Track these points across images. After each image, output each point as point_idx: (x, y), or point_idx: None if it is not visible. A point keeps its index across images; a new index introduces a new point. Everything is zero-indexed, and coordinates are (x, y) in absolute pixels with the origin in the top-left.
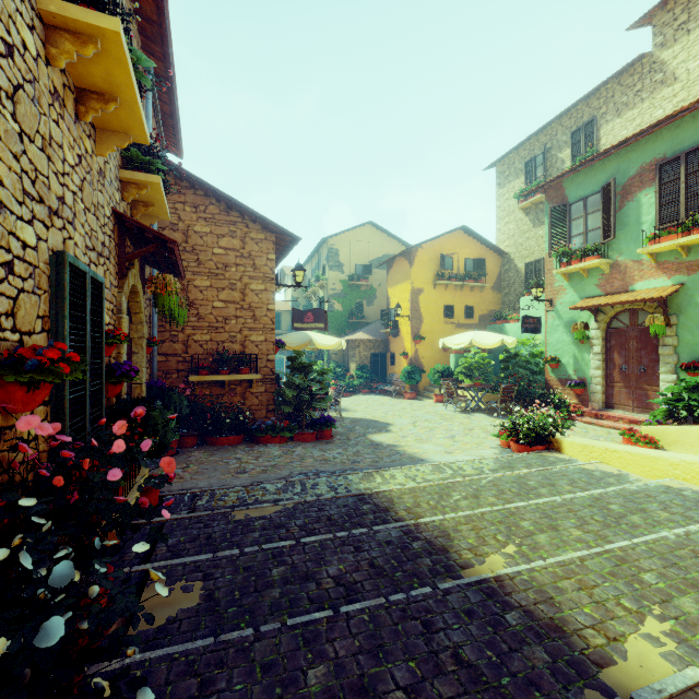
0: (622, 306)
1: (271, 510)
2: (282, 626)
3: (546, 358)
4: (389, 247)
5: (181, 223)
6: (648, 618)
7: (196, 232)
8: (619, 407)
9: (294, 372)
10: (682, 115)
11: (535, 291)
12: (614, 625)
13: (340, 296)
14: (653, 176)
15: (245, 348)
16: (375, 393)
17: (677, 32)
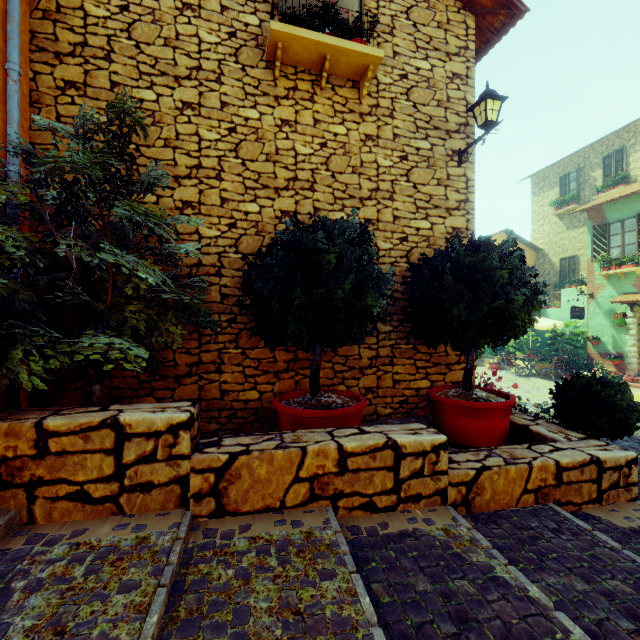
0: None
1: None
2: None
3: (588, 337)
4: None
5: None
6: None
7: None
8: None
9: None
10: None
11: (580, 287)
12: None
13: None
14: None
15: None
16: None
17: None
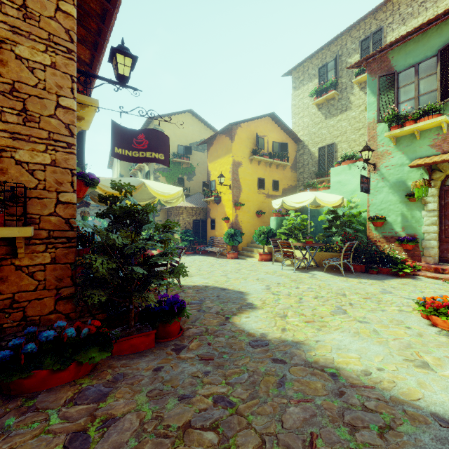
0: None
1: None
2: None
3: (372, 217)
4: (205, 134)
5: None
6: None
7: None
8: None
9: (113, 225)
10: None
11: (366, 153)
12: None
13: (164, 171)
14: None
15: None
16: (198, 254)
17: None
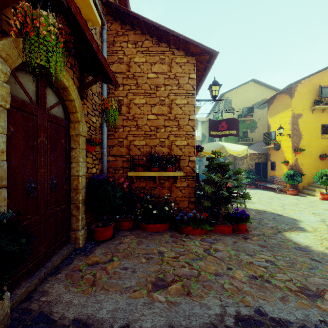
0: None
1: None
2: None
3: None
4: (266, 94)
5: (125, 57)
6: None
7: (135, 62)
8: None
9: (211, 171)
10: None
11: None
12: None
13: None
14: None
15: (171, 151)
16: (259, 189)
17: None
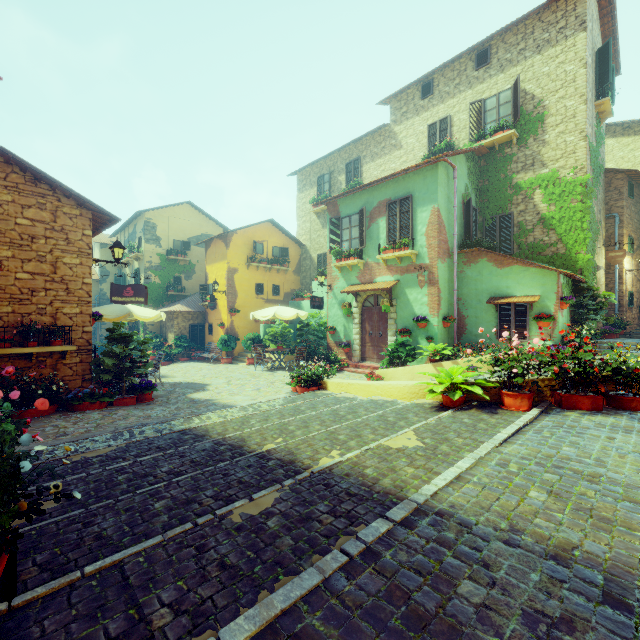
0: (370, 292)
1: (106, 450)
2: (134, 494)
3: (327, 327)
4: (207, 227)
5: None
6: (333, 451)
7: None
8: (369, 360)
9: (113, 343)
10: (398, 175)
11: (320, 278)
12: (318, 456)
13: (157, 269)
14: (385, 210)
15: (56, 321)
16: (193, 361)
17: (402, 116)
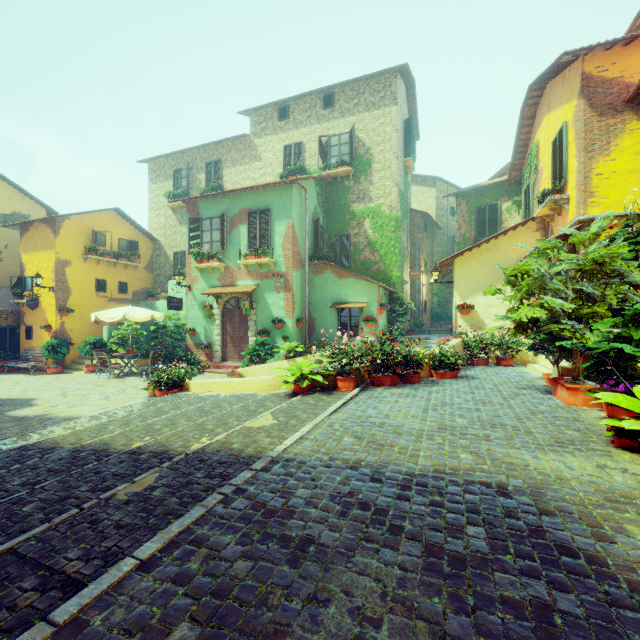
0: (231, 295)
1: None
2: None
3: (187, 329)
4: (22, 205)
5: None
6: (203, 438)
7: None
8: (230, 360)
9: None
10: (258, 188)
11: (179, 278)
12: (189, 444)
13: None
14: (246, 218)
15: None
16: (2, 373)
17: (262, 131)
